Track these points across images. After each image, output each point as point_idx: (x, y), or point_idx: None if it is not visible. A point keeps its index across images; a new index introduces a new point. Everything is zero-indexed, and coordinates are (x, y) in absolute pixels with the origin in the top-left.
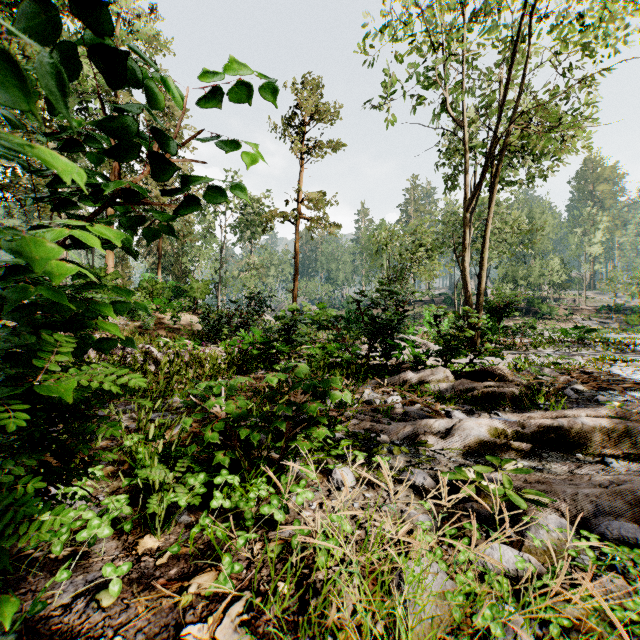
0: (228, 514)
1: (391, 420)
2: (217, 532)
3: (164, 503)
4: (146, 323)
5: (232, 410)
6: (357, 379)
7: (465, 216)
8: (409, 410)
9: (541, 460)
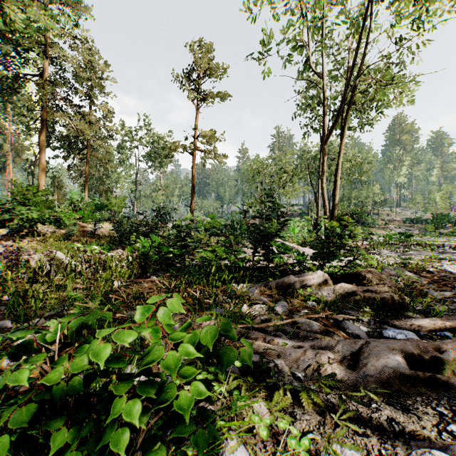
0: None
1: (282, 333)
2: None
3: None
4: (69, 230)
5: (50, 383)
6: (243, 281)
7: (323, 148)
8: (300, 321)
9: None
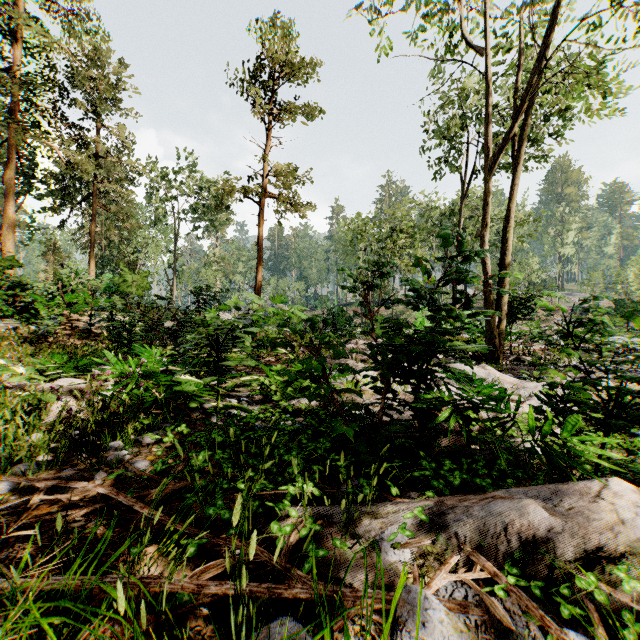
0: None
1: None
2: None
3: None
4: (41, 327)
5: None
6: (356, 488)
7: (486, 179)
8: None
9: None
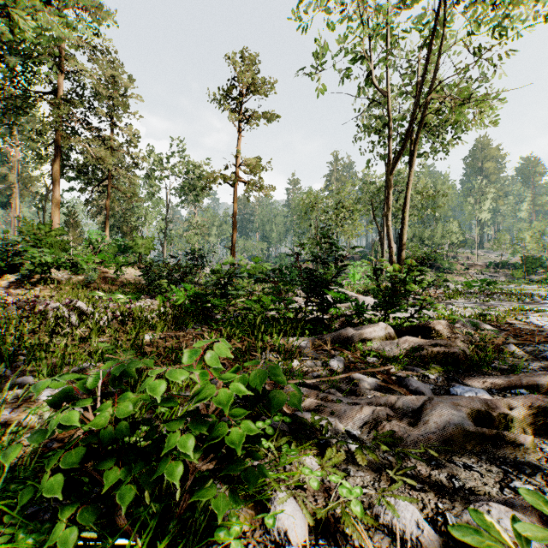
0: None
1: (338, 391)
2: None
3: None
4: (89, 277)
5: (99, 426)
6: (294, 335)
7: (389, 178)
8: (357, 377)
9: (547, 459)
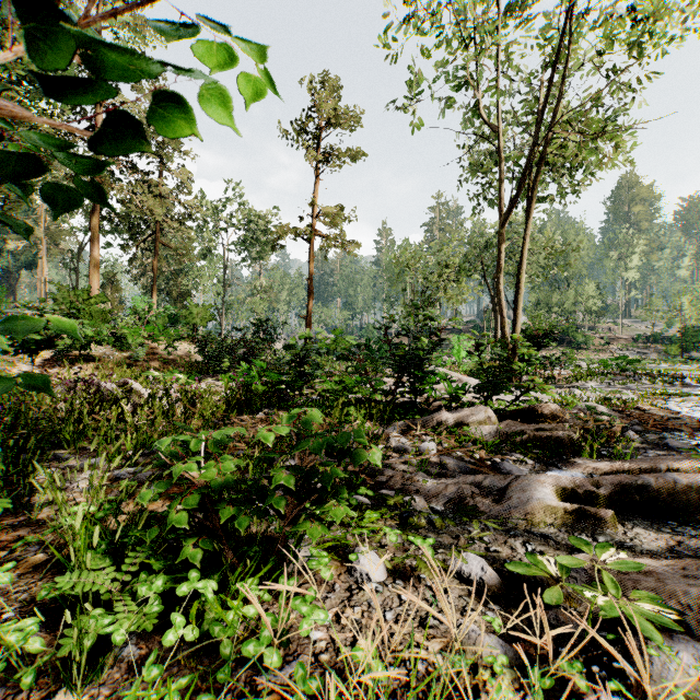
0: (195, 647)
1: (426, 474)
2: (166, 699)
3: (90, 637)
4: (136, 353)
5: (211, 477)
6: (381, 420)
7: (500, 233)
8: (448, 461)
9: (626, 532)
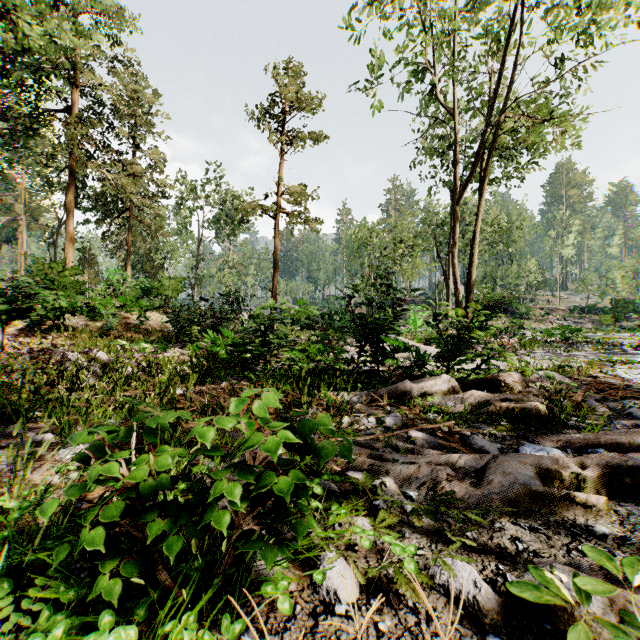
0: None
1: (393, 450)
2: None
3: None
4: (108, 323)
5: (140, 478)
6: (344, 389)
7: (455, 209)
8: (416, 435)
9: (622, 521)
